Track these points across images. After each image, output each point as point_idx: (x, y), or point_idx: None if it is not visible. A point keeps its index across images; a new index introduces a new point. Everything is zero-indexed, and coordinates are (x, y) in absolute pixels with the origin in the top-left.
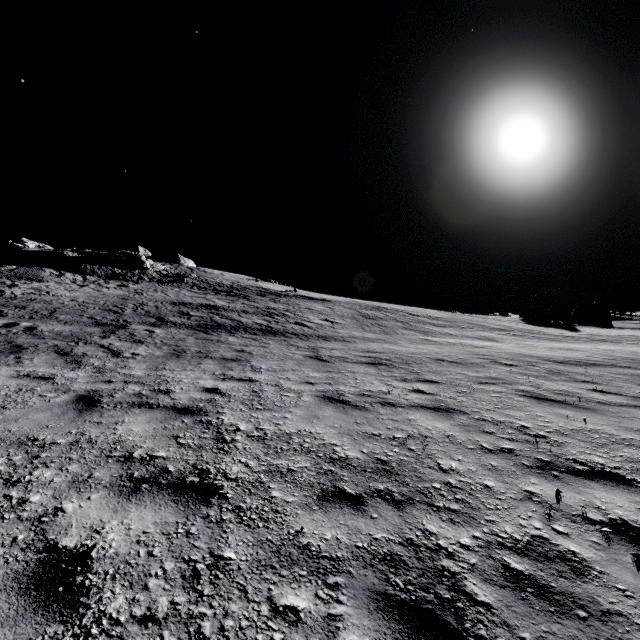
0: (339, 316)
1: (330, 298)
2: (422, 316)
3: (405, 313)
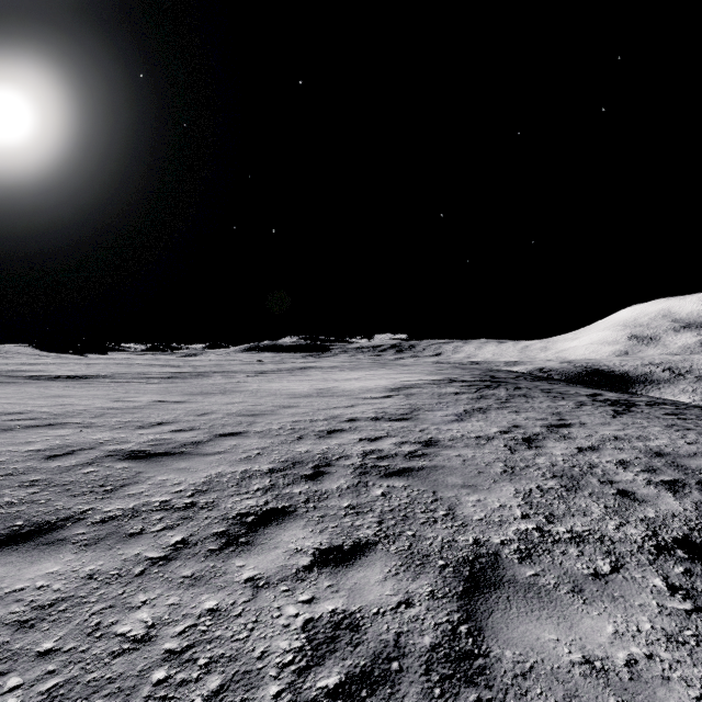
0: None
1: None
2: None
3: None
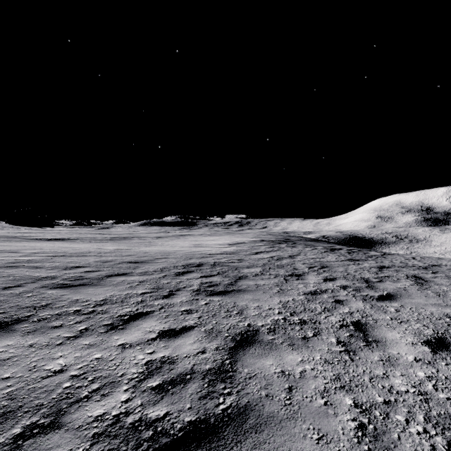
0: None
1: None
2: None
3: None
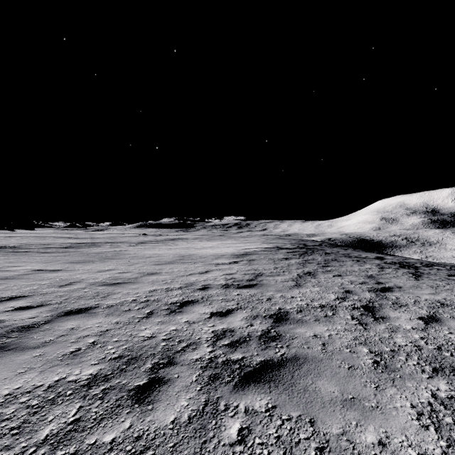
0: None
1: None
2: None
3: None
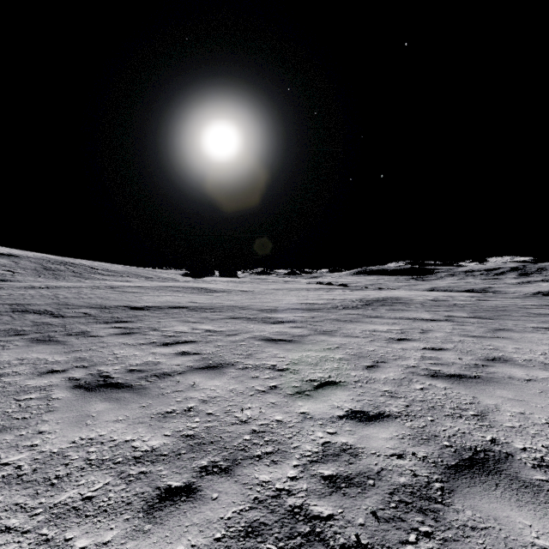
0: (22, 268)
1: (20, 253)
2: (101, 269)
3: (88, 267)
